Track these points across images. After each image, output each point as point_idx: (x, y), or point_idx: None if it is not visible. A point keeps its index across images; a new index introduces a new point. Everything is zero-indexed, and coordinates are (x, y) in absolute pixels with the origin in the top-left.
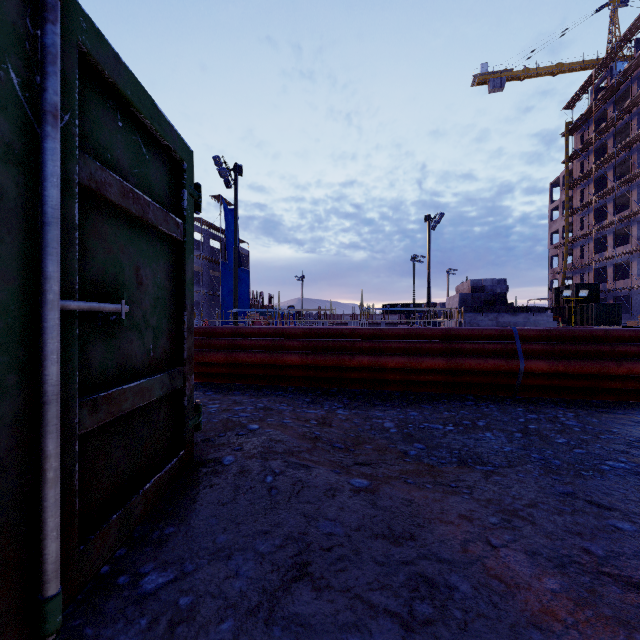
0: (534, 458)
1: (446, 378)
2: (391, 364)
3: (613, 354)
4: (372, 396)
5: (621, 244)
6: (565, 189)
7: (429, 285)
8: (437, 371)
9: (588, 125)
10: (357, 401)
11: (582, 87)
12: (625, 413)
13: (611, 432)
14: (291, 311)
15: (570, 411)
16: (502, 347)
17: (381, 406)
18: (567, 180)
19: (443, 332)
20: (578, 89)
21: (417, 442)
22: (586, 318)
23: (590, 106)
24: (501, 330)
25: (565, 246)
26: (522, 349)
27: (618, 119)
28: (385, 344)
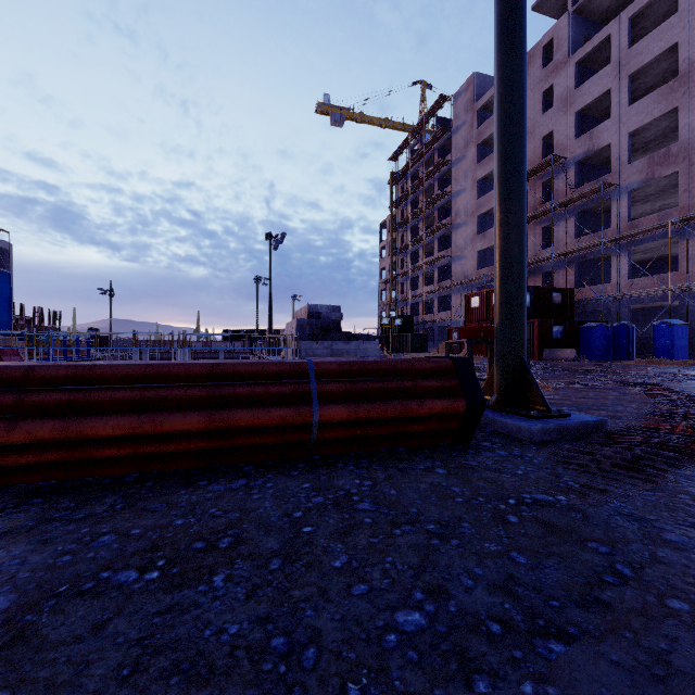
0: (271, 656)
1: (210, 444)
2: (103, 431)
3: (416, 391)
4: (70, 494)
5: (428, 284)
6: (391, 231)
7: (271, 309)
8: (195, 434)
9: (407, 179)
10: (11, 518)
11: (402, 144)
12: (426, 467)
13: (409, 516)
14: (82, 335)
15: (369, 476)
16: (292, 389)
17: (58, 524)
18: (392, 223)
19: (207, 369)
20: (400, 145)
21: (4, 680)
22: (405, 346)
23: (408, 163)
24: (293, 364)
25: (391, 282)
26: (318, 391)
27: (426, 179)
28: (96, 394)
